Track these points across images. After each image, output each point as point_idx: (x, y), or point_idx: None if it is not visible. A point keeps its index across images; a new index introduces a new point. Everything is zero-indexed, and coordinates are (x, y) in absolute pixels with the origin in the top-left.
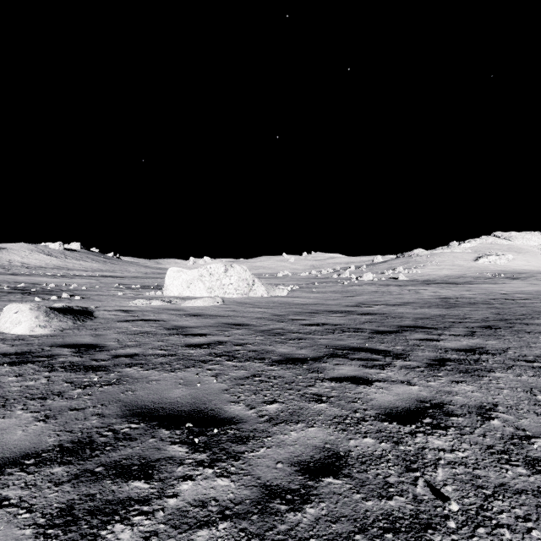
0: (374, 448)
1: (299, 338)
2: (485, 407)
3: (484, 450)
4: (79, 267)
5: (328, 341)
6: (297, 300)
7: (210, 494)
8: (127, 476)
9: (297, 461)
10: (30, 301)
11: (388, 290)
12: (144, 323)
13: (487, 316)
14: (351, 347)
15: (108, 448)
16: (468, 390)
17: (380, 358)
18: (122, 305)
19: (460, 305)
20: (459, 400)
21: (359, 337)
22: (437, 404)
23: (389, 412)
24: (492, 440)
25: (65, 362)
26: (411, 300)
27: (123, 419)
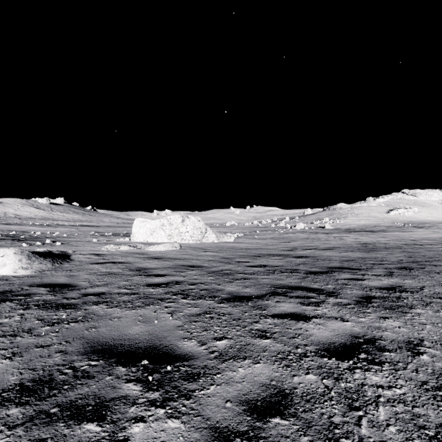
0: (317, 385)
1: (244, 278)
2: (413, 342)
3: (419, 387)
4: (62, 218)
5: (269, 280)
6: (242, 245)
7: (160, 437)
8: (80, 418)
9: (245, 399)
10: (18, 246)
11: (317, 237)
12: (112, 265)
13: (401, 259)
14: (289, 285)
15: (66, 387)
16: (395, 326)
17: (315, 296)
18: (95, 250)
19: (377, 249)
20: (388, 335)
21: (296, 277)
22: (369, 339)
23: (327, 348)
24: (425, 376)
25: (40, 300)
26: (336, 245)
27: (84, 356)
